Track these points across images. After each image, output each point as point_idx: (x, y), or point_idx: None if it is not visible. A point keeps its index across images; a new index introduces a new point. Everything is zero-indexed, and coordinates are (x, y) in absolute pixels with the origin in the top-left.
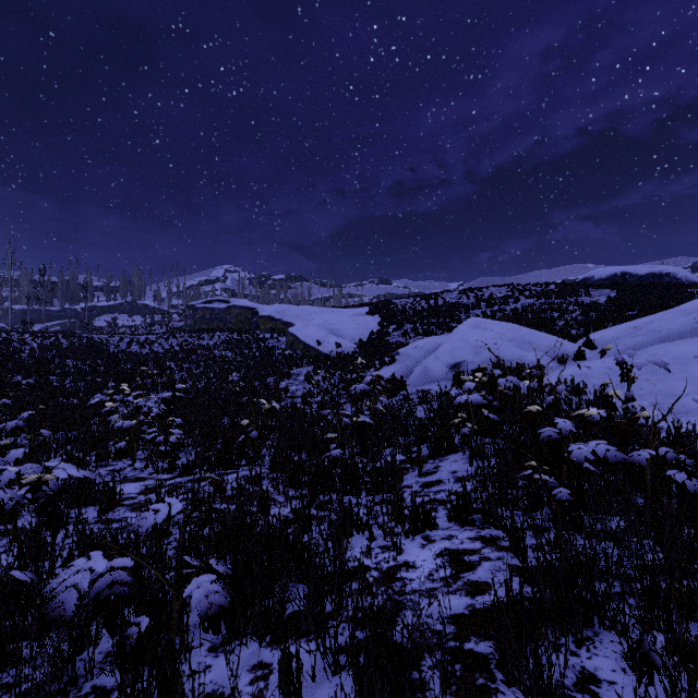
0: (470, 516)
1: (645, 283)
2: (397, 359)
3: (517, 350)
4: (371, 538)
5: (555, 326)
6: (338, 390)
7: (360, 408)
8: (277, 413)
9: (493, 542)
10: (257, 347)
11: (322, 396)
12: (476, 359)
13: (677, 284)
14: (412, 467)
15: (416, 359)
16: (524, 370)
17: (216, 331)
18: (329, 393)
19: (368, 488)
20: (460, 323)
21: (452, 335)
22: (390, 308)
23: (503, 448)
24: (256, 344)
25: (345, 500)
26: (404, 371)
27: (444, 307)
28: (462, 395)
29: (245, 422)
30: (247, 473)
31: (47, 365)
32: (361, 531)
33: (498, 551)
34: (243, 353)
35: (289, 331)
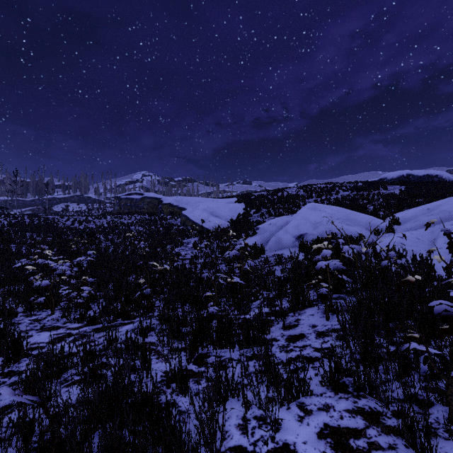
0: (341, 379)
1: (422, 181)
2: (257, 232)
3: (344, 225)
4: (246, 406)
5: (366, 209)
6: (216, 254)
7: (232, 268)
8: (170, 272)
9: (376, 419)
10: (161, 224)
11: (204, 259)
12: (314, 232)
13: (445, 181)
14: (276, 319)
15: (271, 232)
16: (352, 239)
17: (134, 213)
18: (210, 256)
19: (240, 340)
20: (300, 207)
21: (296, 215)
22: (252, 198)
23: (355, 305)
24: (160, 222)
25: (220, 353)
26: (262, 240)
27: (288, 197)
28: (321, 260)
29: (142, 281)
30: (140, 324)
31: (11, 237)
32: (236, 395)
33: (386, 434)
34: (151, 228)
35: (183, 213)
